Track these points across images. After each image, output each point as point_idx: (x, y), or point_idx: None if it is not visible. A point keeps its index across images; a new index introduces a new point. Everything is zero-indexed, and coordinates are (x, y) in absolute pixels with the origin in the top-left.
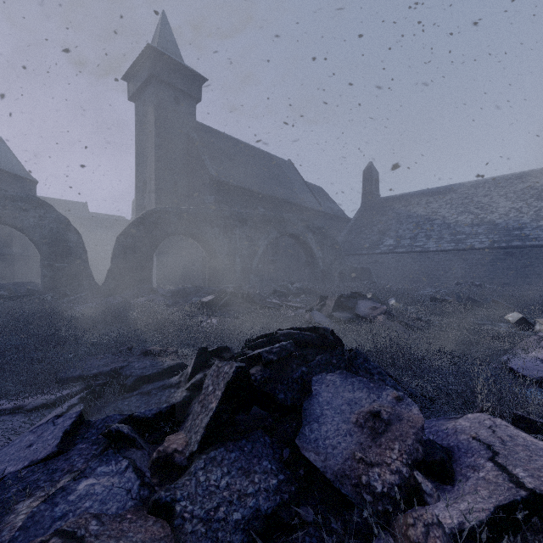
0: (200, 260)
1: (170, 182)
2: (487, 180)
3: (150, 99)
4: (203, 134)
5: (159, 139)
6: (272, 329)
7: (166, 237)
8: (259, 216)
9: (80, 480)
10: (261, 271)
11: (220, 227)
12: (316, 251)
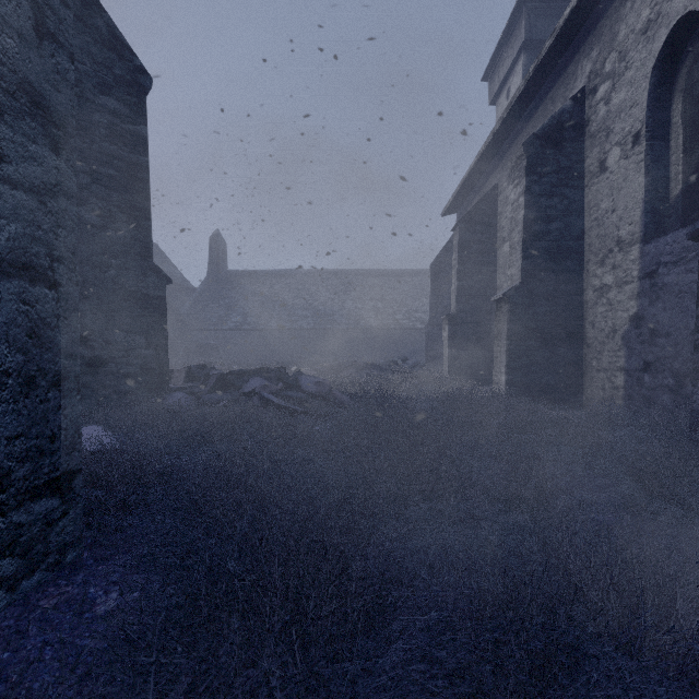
0: None
1: None
2: (316, 271)
3: None
4: None
5: None
6: None
7: None
8: None
9: None
10: None
11: None
12: None
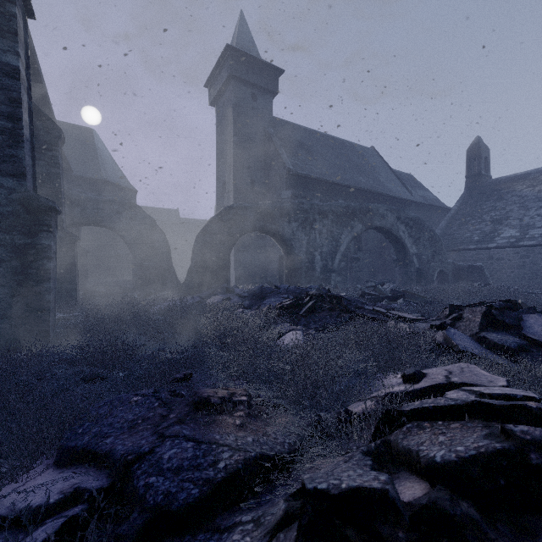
0: (277, 258)
1: (247, 181)
2: None
3: (229, 100)
4: (279, 128)
5: (237, 138)
6: (394, 360)
7: (243, 234)
8: (341, 208)
9: None
10: (344, 269)
11: (298, 222)
12: (409, 246)
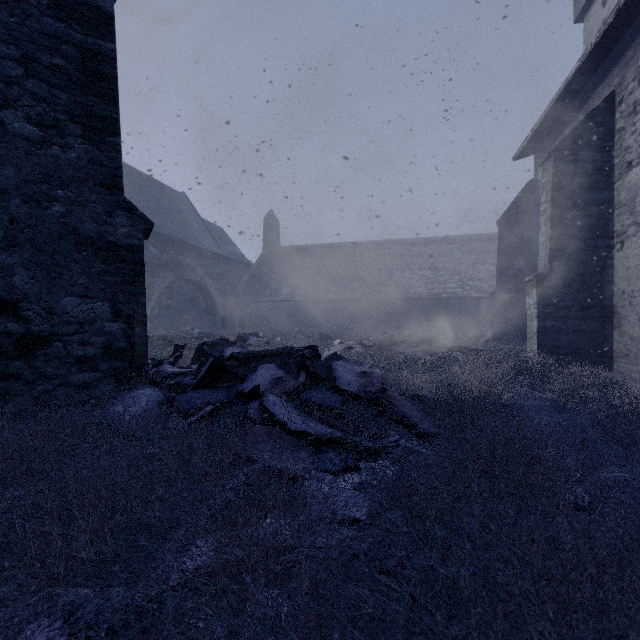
0: None
1: None
2: (363, 243)
3: None
4: None
5: None
6: None
7: None
8: (154, 259)
9: (164, 365)
10: (157, 317)
11: None
12: (216, 297)
